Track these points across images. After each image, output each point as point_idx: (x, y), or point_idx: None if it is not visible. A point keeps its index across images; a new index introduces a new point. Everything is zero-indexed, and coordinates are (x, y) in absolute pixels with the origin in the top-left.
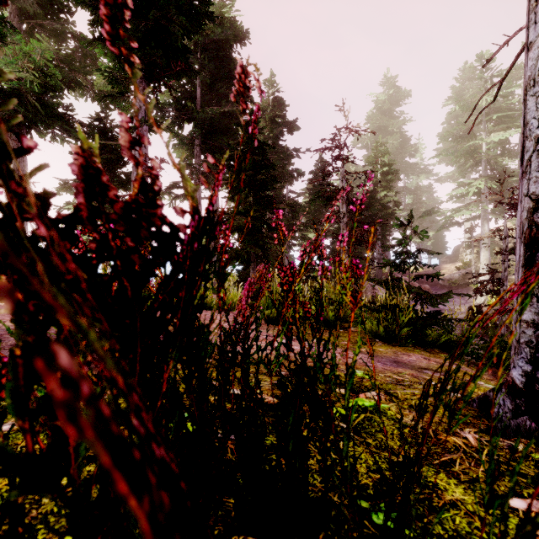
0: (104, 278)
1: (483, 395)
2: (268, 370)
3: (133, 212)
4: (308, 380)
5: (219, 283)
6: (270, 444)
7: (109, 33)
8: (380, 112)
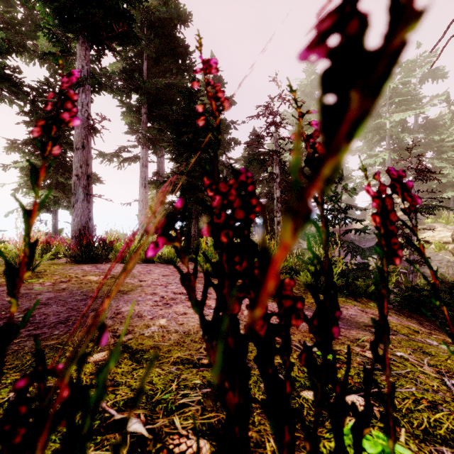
0: None
1: None
2: None
3: None
4: None
5: None
6: None
7: None
8: (303, 94)
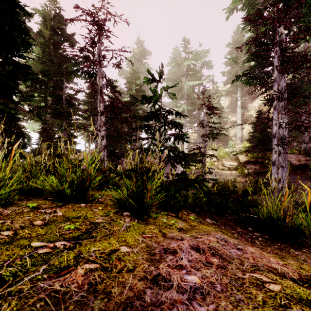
0: None
1: None
2: None
3: None
4: None
5: None
6: None
7: None
8: (135, 59)
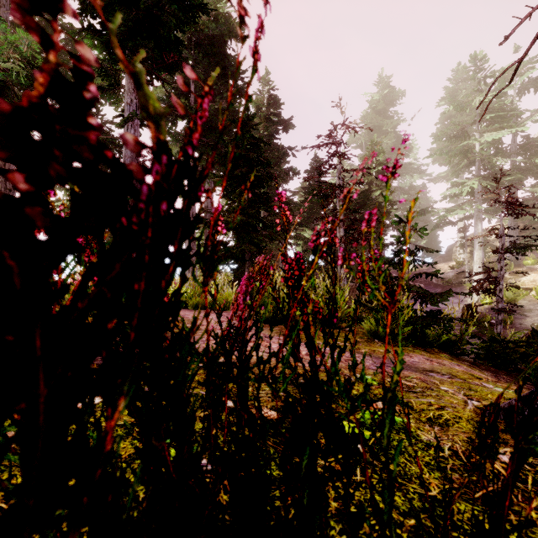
0: None
1: (508, 405)
2: (272, 390)
3: (33, 128)
4: (321, 398)
5: (205, 272)
6: (273, 475)
7: None
8: (374, 112)
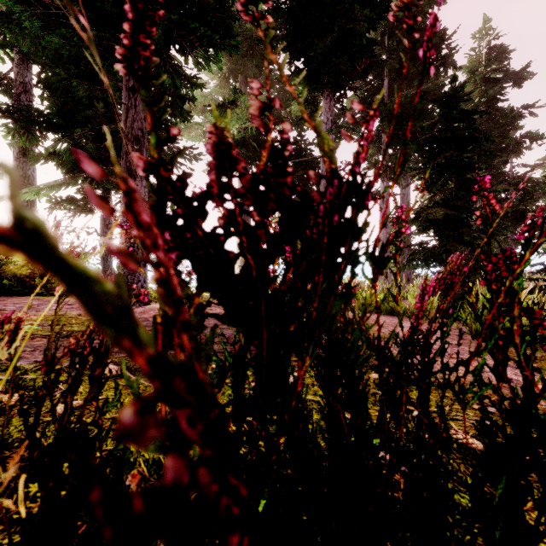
0: (230, 254)
1: None
2: (458, 401)
3: (260, 183)
4: (540, 434)
5: (374, 269)
6: (467, 505)
7: (243, 4)
8: None
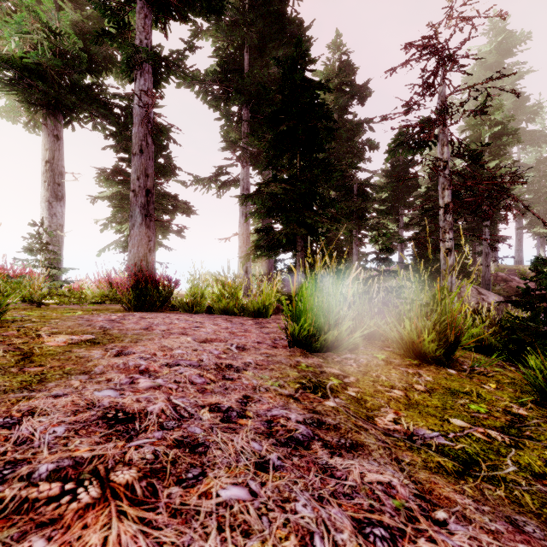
0: None
1: None
2: None
3: None
4: None
5: None
6: None
7: None
8: (482, 69)
